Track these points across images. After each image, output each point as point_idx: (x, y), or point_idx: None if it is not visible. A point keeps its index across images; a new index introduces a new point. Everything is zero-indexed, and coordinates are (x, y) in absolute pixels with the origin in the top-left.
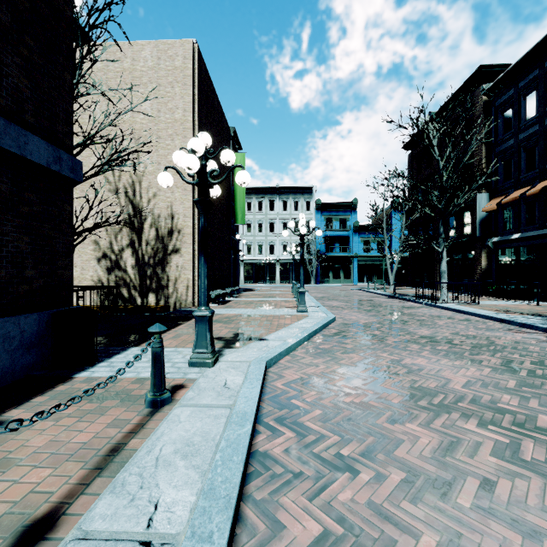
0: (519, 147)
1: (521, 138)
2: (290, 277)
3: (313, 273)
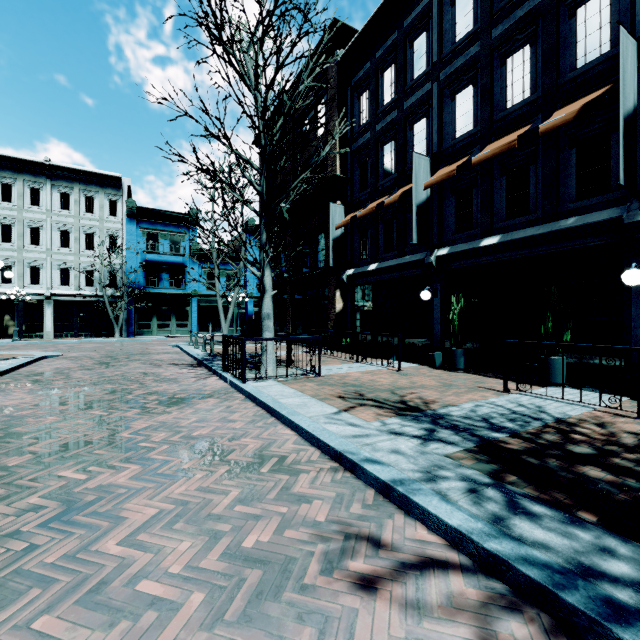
0: (376, 142)
1: (379, 129)
2: (76, 326)
3: (123, 320)
